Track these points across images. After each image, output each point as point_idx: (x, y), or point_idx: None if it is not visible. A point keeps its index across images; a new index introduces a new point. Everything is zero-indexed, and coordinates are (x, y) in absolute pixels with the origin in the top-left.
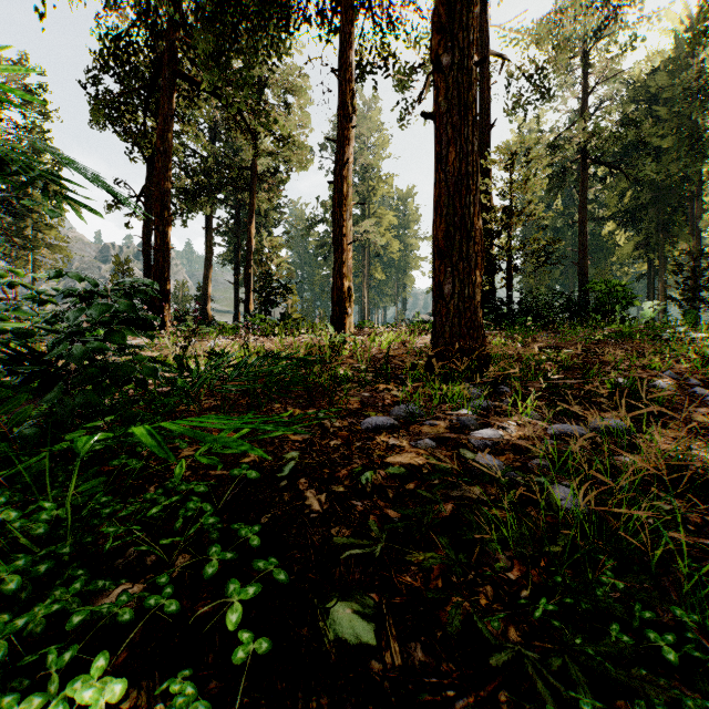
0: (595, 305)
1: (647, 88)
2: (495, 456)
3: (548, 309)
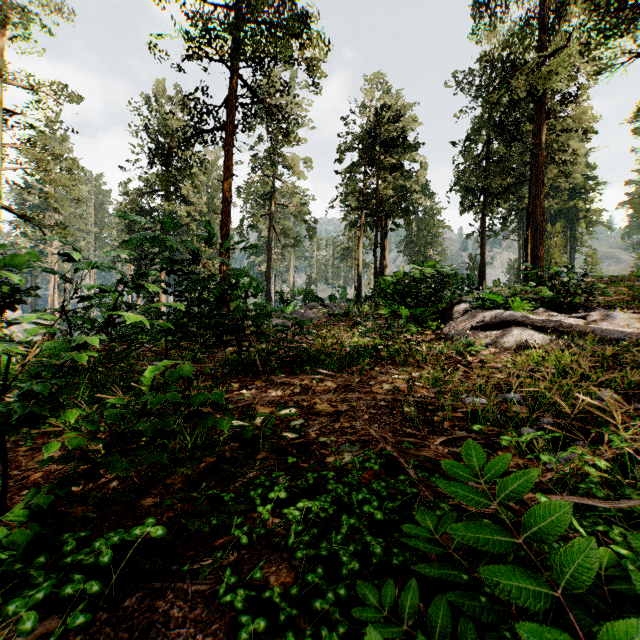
0: None
1: None
2: None
3: None
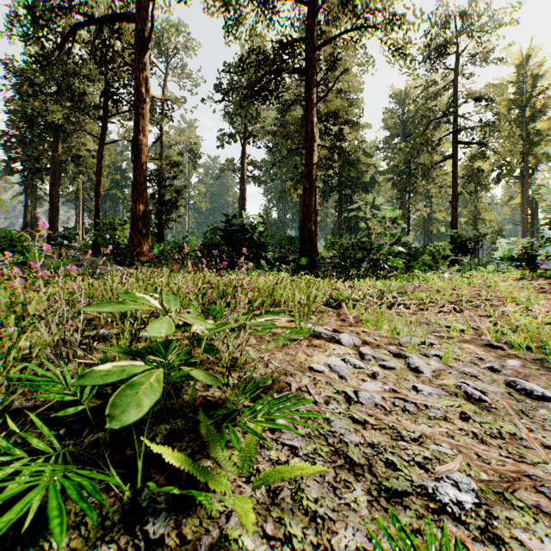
0: None
1: None
2: None
3: None
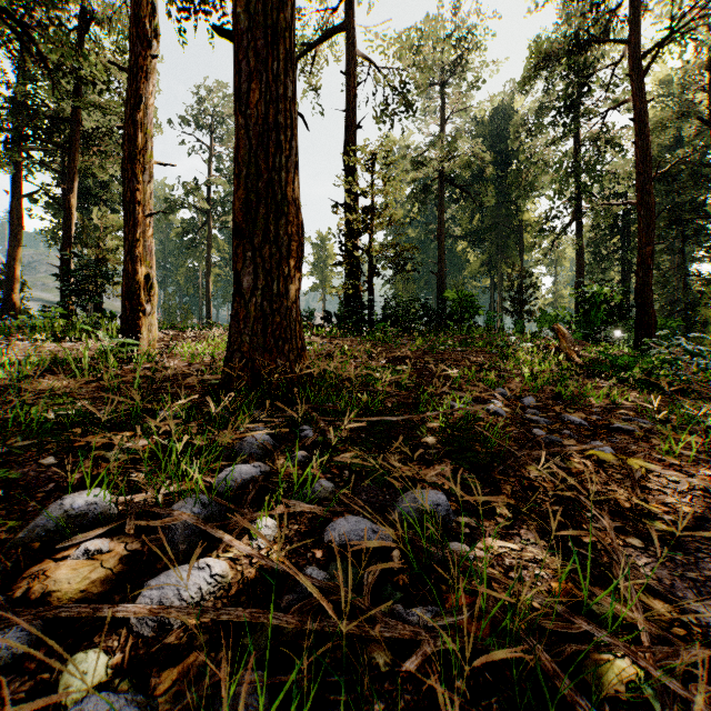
0: (449, 313)
1: (490, 128)
2: (152, 675)
3: (406, 315)
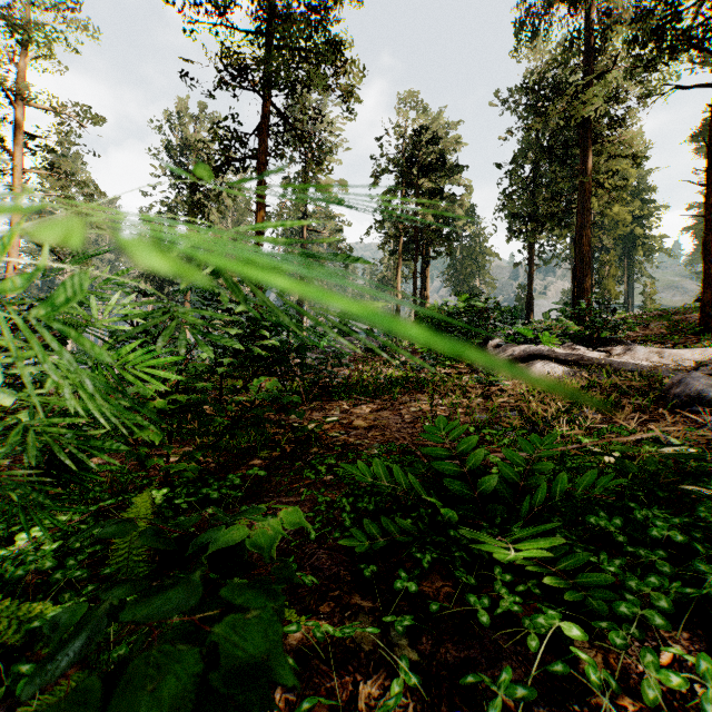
0: None
1: None
2: None
3: None
